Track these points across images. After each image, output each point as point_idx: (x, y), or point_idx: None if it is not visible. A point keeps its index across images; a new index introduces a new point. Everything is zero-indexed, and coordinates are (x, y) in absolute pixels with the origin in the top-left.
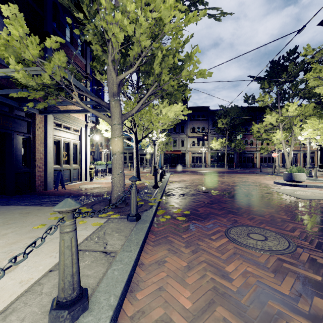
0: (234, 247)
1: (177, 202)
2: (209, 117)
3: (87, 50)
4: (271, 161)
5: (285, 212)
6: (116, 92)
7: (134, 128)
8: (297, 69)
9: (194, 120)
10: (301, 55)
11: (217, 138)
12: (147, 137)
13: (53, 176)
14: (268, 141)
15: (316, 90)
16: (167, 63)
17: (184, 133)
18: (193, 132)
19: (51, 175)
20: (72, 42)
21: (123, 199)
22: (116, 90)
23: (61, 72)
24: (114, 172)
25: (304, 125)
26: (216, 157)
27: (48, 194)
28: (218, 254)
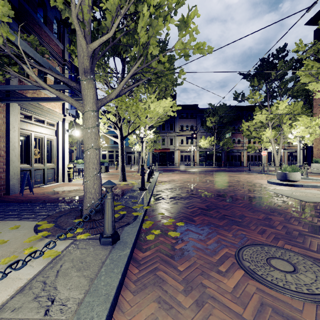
0: (257, 287)
1: (168, 209)
2: (198, 115)
3: (64, 33)
4: (257, 160)
5: (297, 220)
6: (88, 68)
7: (119, 123)
8: (286, 67)
9: (183, 119)
10: (292, 51)
11: (206, 137)
12: (134, 134)
13: (19, 178)
14: (257, 139)
15: (309, 86)
16: (156, 29)
17: (173, 131)
18: (181, 130)
19: (15, 176)
20: (46, 22)
21: (88, 219)
22: (88, 65)
23: (2, 30)
24: (87, 174)
25: (296, 122)
26: (205, 156)
27: (9, 200)
28: (238, 308)
